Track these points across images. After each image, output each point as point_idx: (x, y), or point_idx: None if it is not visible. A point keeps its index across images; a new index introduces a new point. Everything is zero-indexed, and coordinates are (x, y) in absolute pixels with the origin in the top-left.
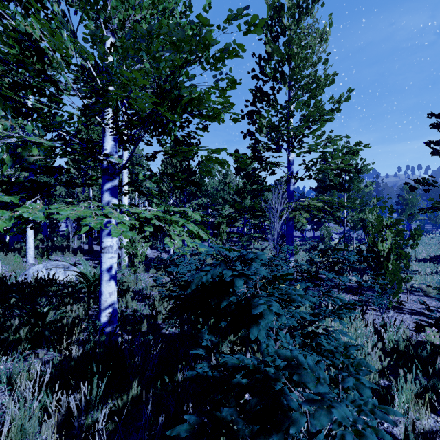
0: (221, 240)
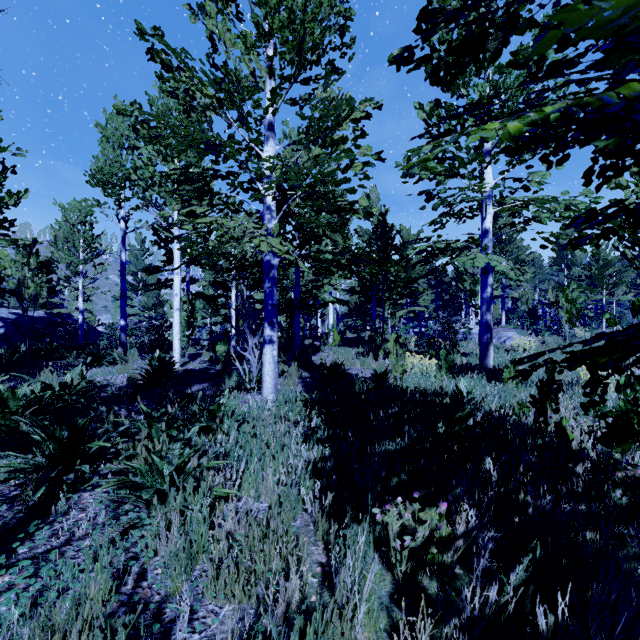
0: (622, 324)
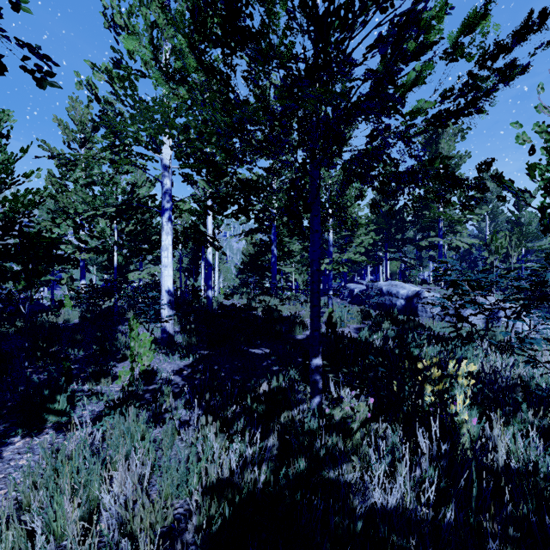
0: None
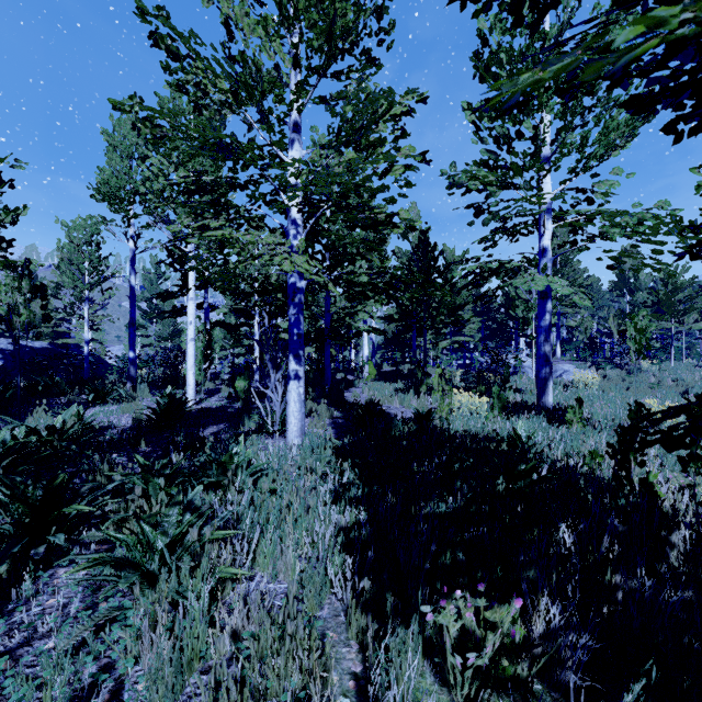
0: (692, 355)
